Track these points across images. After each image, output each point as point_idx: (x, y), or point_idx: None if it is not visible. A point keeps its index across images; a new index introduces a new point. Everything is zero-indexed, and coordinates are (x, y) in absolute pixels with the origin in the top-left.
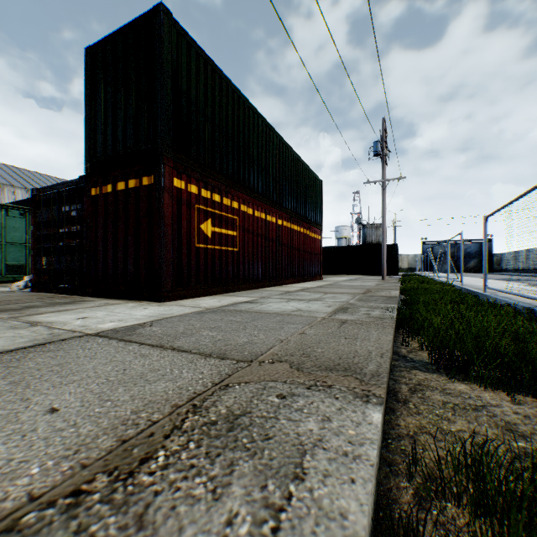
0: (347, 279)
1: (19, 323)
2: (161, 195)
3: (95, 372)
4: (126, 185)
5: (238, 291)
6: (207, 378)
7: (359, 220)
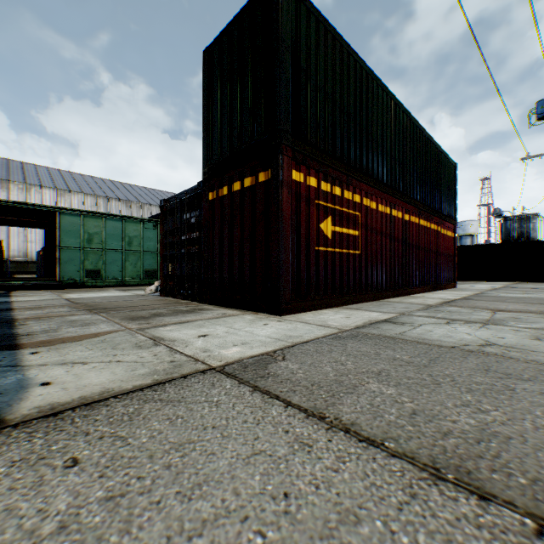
0: (493, 288)
1: (143, 338)
2: (279, 190)
3: (234, 492)
4: (241, 185)
5: (360, 302)
6: None
7: (498, 211)
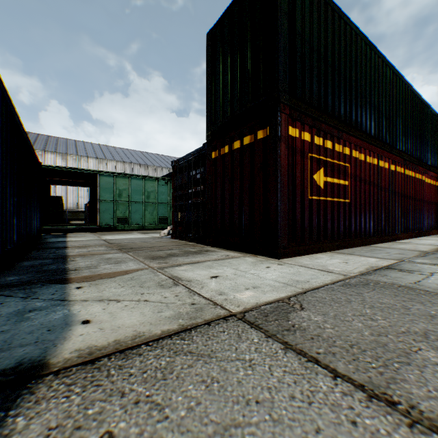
0: None
1: (164, 277)
2: (278, 145)
3: None
4: (240, 143)
5: (350, 247)
6: None
7: None
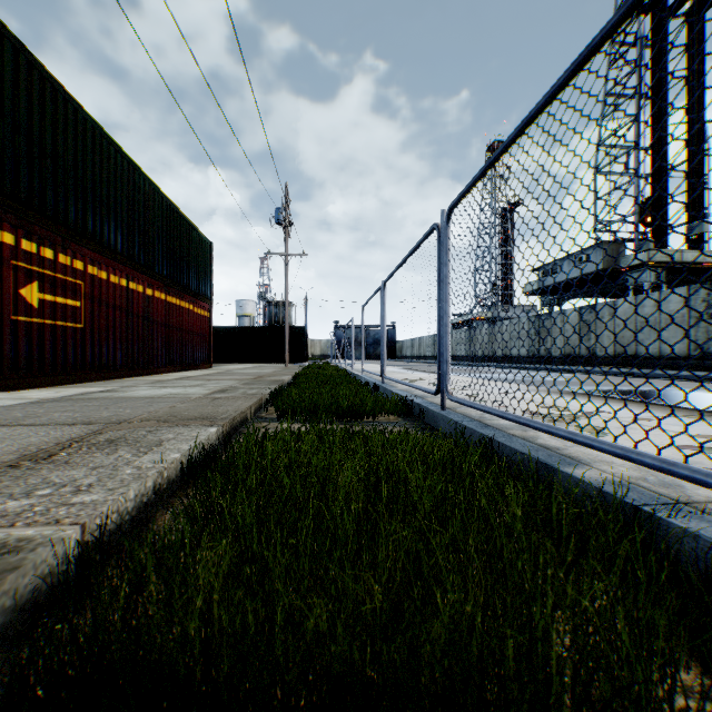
0: (245, 367)
1: None
2: None
3: None
4: None
5: (85, 382)
6: (81, 432)
7: (264, 295)
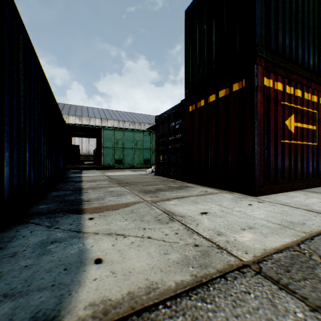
0: None
1: (159, 211)
2: (254, 94)
3: None
4: (215, 97)
5: (317, 186)
6: None
7: None
